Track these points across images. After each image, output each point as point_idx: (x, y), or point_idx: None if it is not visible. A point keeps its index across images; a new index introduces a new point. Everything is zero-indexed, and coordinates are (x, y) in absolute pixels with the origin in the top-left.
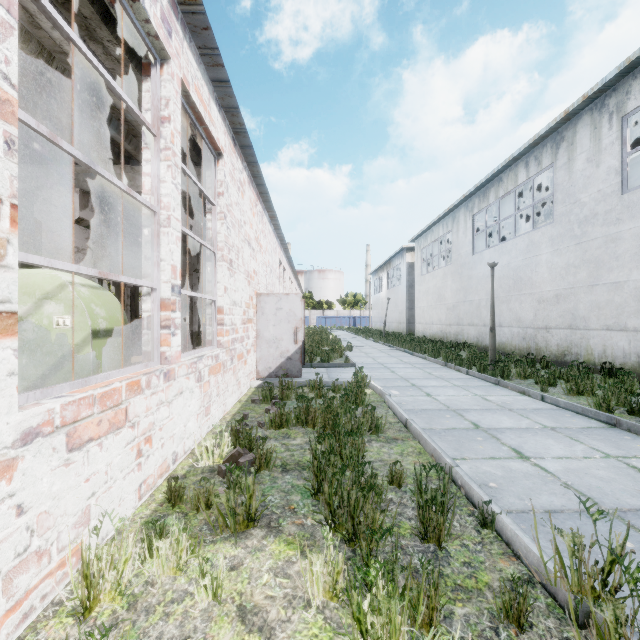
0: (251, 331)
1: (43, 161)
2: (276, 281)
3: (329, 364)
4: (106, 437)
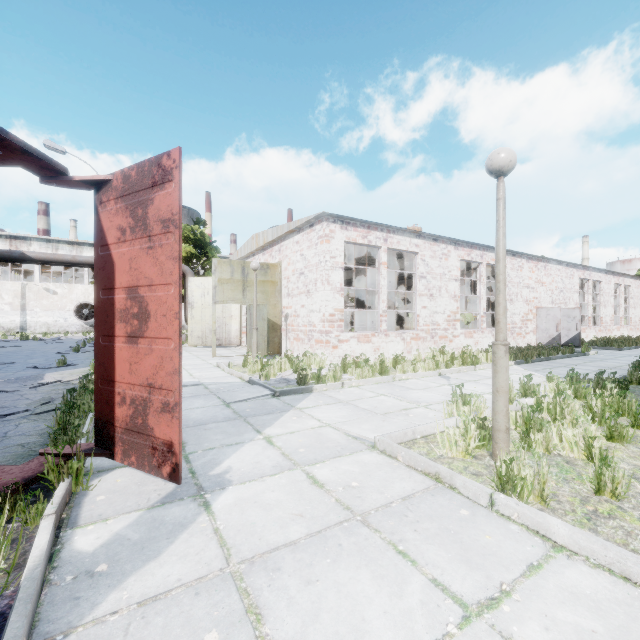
0: (530, 325)
1: None
2: (573, 295)
3: (599, 347)
4: (469, 338)
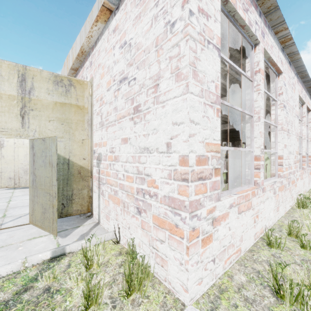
0: None
1: (245, 119)
2: None
3: None
4: (301, 180)
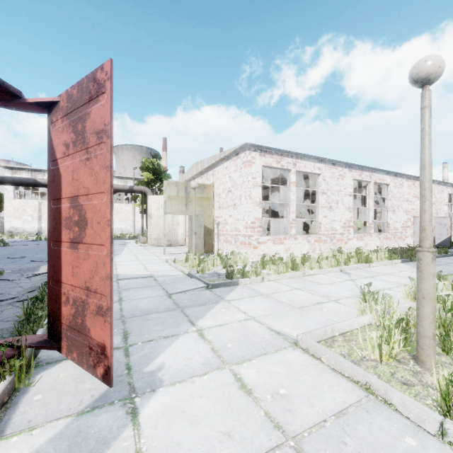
0: (409, 230)
1: None
2: (443, 207)
3: None
4: (360, 241)
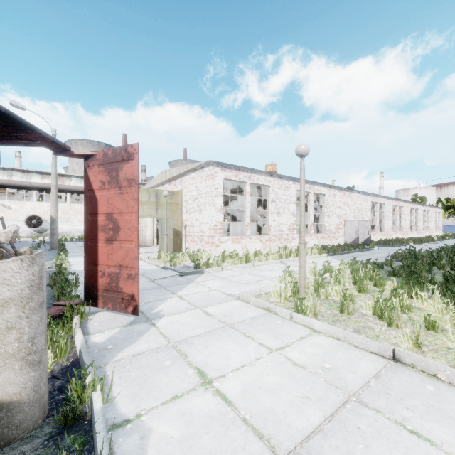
0: (340, 231)
1: None
2: (367, 212)
3: (381, 245)
4: None
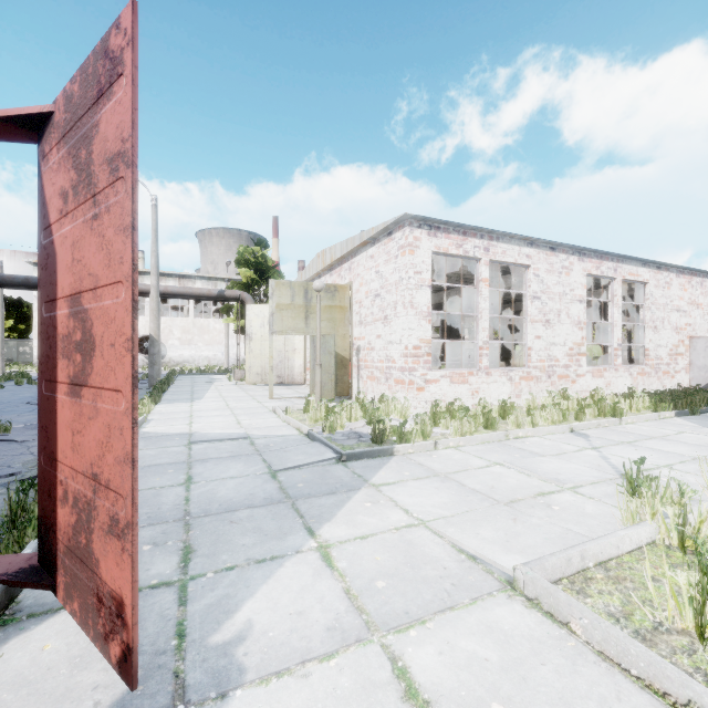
0: (681, 360)
1: None
2: None
3: None
4: (598, 378)
